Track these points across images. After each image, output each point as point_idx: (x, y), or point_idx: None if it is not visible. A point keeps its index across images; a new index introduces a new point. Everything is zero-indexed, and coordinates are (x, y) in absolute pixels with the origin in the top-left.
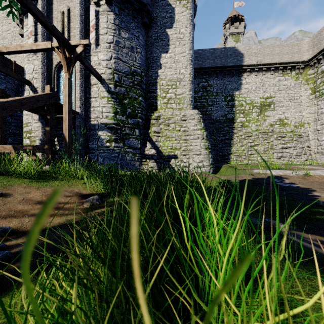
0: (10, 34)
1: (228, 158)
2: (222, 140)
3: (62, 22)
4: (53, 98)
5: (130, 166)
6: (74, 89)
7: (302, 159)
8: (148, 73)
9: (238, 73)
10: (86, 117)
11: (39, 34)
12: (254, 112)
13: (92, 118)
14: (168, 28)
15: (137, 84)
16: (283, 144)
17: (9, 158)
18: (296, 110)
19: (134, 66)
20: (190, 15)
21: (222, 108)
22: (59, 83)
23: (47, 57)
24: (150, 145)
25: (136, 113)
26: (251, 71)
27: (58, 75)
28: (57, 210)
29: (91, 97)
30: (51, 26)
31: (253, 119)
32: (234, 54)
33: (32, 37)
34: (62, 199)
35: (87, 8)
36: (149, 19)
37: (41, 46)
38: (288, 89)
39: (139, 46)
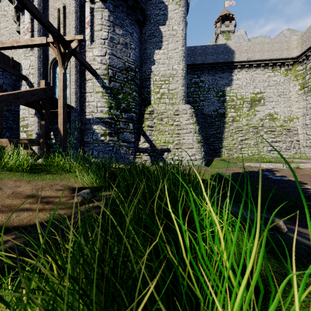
0: (8, 31)
1: (219, 151)
2: (214, 135)
3: (58, 19)
4: (49, 93)
5: (125, 159)
6: (69, 84)
7: (291, 153)
8: (141, 69)
9: (229, 69)
10: (81, 112)
11: (35, 30)
12: (245, 107)
13: (87, 113)
14: (161, 25)
15: (131, 80)
16: (272, 138)
17: (0, 151)
18: (285, 105)
19: (128, 61)
20: (182, 12)
21: (214, 103)
22: (55, 78)
23: (43, 53)
24: (144, 139)
25: (130, 108)
26: (242, 67)
27: (54, 71)
28: (47, 205)
29: (86, 92)
30: (46, 21)
31: (243, 114)
32: (225, 51)
33: (28, 33)
34: (53, 193)
35: (82, 5)
36: (142, 16)
37: (36, 41)
38: (278, 85)
39: (133, 42)
